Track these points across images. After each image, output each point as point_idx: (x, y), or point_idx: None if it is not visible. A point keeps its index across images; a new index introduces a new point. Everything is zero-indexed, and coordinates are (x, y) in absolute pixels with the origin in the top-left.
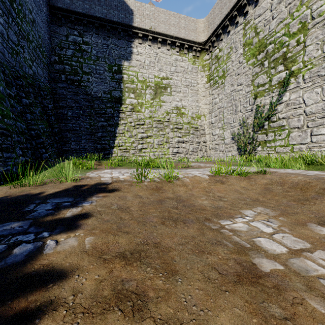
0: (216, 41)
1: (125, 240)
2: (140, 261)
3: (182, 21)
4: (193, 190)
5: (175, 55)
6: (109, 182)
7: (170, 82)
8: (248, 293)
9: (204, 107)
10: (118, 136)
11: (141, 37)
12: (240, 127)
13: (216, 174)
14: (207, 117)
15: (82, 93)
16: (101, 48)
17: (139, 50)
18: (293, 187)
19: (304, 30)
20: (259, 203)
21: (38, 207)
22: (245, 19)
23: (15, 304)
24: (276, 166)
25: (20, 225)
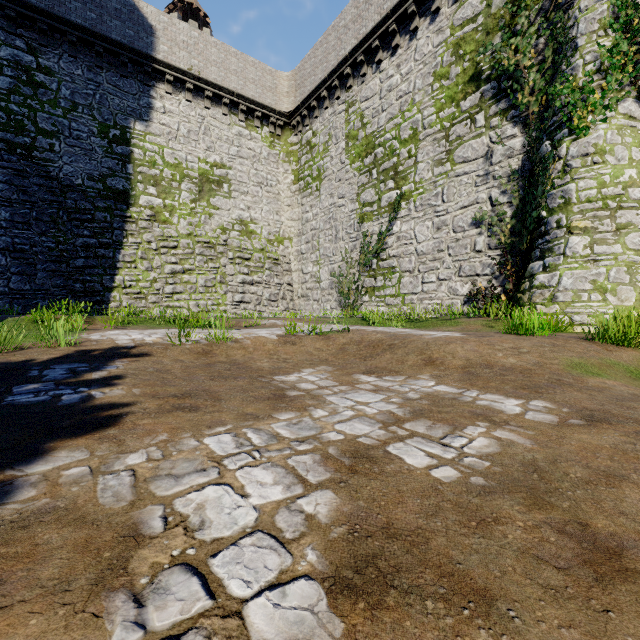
0: (308, 117)
1: (174, 389)
2: (192, 397)
3: (251, 69)
4: (255, 354)
5: (239, 126)
6: (132, 345)
7: (228, 174)
8: (271, 402)
9: (289, 225)
10: (122, 267)
11: (171, 81)
12: (343, 263)
13: (288, 334)
14: (295, 241)
15: (36, 173)
16: (83, 87)
17: (168, 105)
18: (368, 346)
19: (416, 140)
20: (325, 363)
21: (46, 372)
22: (348, 96)
23: (102, 413)
24: (375, 324)
25: (42, 385)
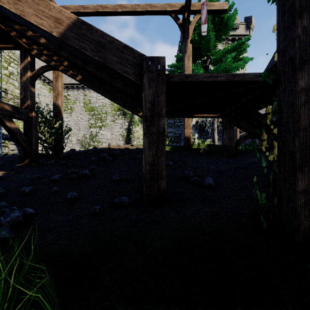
0: (65, 89)
1: None
2: None
3: None
4: None
5: (41, 84)
6: None
7: None
8: None
9: None
10: None
11: None
12: (82, 137)
13: None
14: None
15: None
16: None
17: None
18: None
19: (106, 114)
20: None
21: None
22: (84, 92)
23: None
24: None
25: None
